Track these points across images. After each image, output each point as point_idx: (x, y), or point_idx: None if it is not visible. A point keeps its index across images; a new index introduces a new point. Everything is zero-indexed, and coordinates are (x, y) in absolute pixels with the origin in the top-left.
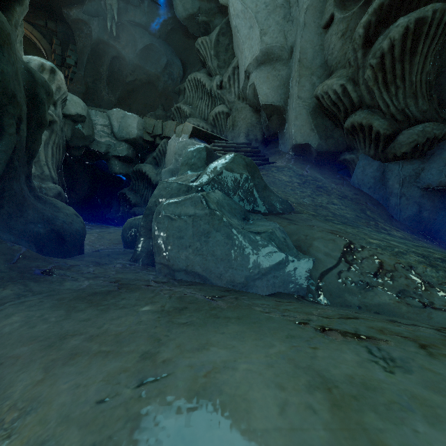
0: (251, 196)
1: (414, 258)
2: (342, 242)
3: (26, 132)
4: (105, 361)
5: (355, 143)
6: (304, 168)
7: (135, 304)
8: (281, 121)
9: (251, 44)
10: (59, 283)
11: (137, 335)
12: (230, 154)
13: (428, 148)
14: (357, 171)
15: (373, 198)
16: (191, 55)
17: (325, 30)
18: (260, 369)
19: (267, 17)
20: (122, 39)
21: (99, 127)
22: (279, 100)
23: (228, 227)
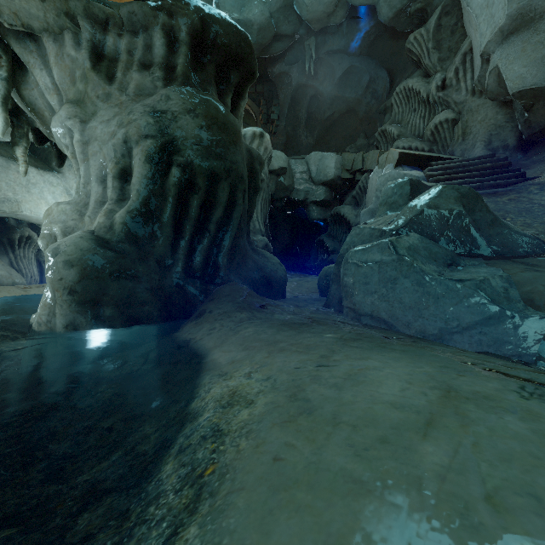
0: (467, 236)
1: None
2: None
3: (247, 200)
4: (299, 355)
5: None
6: None
7: (321, 332)
8: None
9: (491, 13)
10: (271, 315)
11: (320, 347)
12: (436, 187)
13: None
14: None
15: None
16: (400, 58)
17: None
18: (400, 374)
19: None
20: (320, 74)
21: (298, 175)
22: None
23: (418, 273)
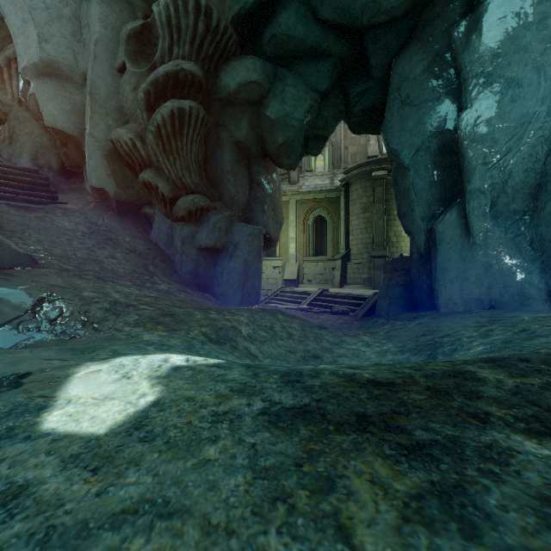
0: None
1: (103, 305)
2: (38, 296)
3: None
4: None
5: (153, 199)
6: (103, 215)
7: None
8: (82, 153)
9: (28, 44)
10: None
11: None
12: None
13: (201, 215)
14: (154, 226)
15: (167, 253)
16: None
17: (120, 74)
18: None
19: (48, 21)
20: None
21: None
22: (72, 128)
23: None
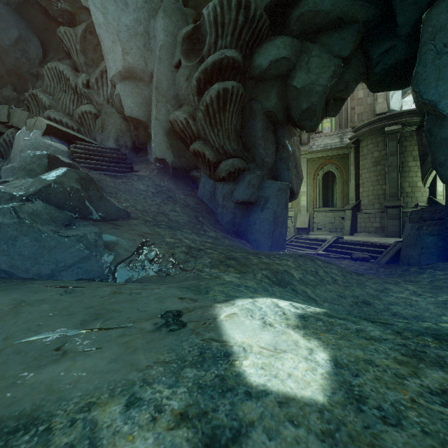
0: (83, 206)
1: (182, 249)
2: (140, 241)
3: None
4: None
5: (199, 164)
6: (163, 179)
7: None
8: (147, 134)
9: (115, 58)
10: None
11: None
12: (63, 168)
13: (238, 175)
14: (200, 185)
15: (210, 207)
16: (54, 38)
17: (176, 69)
18: None
19: (129, 39)
20: None
21: None
22: (142, 115)
23: (37, 233)
